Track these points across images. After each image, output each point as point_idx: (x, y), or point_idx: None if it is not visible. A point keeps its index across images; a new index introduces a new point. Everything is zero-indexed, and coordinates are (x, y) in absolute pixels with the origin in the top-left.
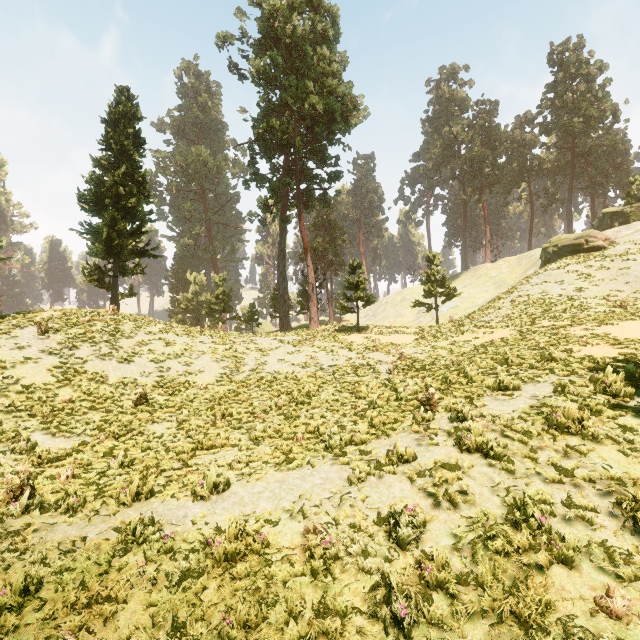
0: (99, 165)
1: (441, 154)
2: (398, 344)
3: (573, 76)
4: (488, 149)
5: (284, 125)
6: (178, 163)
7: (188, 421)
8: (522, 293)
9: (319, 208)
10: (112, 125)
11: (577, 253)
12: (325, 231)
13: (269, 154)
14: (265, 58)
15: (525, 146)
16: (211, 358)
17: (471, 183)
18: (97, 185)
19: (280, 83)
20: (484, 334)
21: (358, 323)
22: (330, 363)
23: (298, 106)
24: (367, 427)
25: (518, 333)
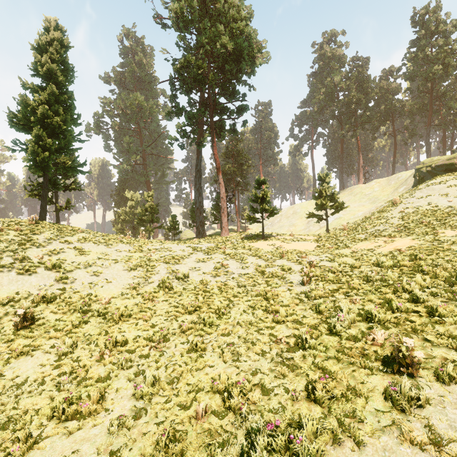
0: (28, 87)
1: (324, 99)
2: (302, 251)
3: (432, 33)
4: (362, 94)
5: (199, 61)
6: (119, 107)
7: (71, 352)
8: (409, 205)
9: (229, 140)
10: (41, 52)
11: (449, 171)
12: (234, 159)
13: (187, 88)
14: (182, 2)
15: (390, 93)
16: (123, 267)
17: (348, 121)
18: (24, 104)
19: (196, 26)
20: (385, 242)
21: (263, 231)
22: (240, 271)
23: (211, 50)
24: (304, 396)
25: (424, 242)
